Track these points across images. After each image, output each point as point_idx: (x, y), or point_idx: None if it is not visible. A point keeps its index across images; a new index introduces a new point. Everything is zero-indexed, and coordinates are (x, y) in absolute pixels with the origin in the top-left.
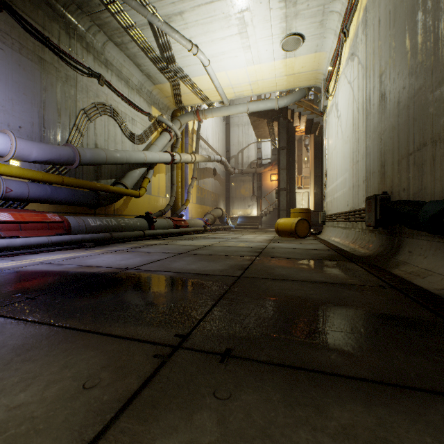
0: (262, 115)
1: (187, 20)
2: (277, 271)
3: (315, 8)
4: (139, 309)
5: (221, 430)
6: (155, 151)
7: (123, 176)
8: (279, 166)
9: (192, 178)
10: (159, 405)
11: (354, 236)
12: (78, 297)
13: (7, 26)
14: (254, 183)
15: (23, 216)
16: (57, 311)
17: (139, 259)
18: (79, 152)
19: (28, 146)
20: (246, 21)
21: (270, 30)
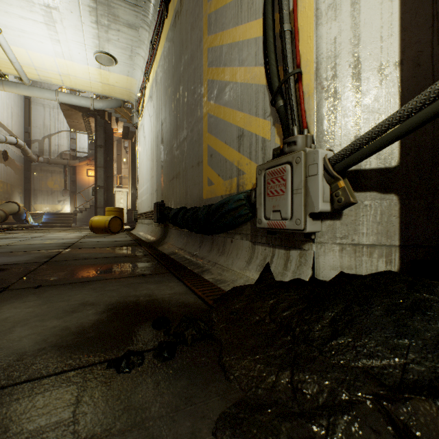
0: (76, 107)
1: None
2: (82, 255)
3: (125, 44)
4: None
5: (39, 298)
6: None
7: None
8: (96, 163)
9: None
10: (2, 301)
11: (152, 229)
12: None
13: None
14: (67, 176)
15: None
16: None
17: None
18: None
19: None
20: (55, 18)
21: (83, 39)
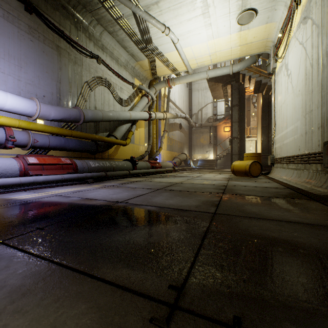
0: (218, 80)
1: (162, 8)
2: (248, 209)
3: None
4: (129, 246)
5: None
6: (137, 111)
7: (114, 130)
8: (232, 119)
9: (164, 131)
10: None
11: (308, 176)
12: (78, 229)
13: (35, 24)
14: (211, 134)
15: (45, 160)
16: (58, 244)
17: (126, 194)
18: (83, 113)
19: (48, 109)
20: (208, 3)
21: (228, 8)
